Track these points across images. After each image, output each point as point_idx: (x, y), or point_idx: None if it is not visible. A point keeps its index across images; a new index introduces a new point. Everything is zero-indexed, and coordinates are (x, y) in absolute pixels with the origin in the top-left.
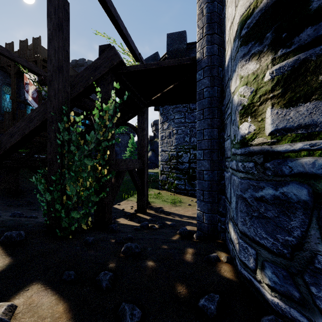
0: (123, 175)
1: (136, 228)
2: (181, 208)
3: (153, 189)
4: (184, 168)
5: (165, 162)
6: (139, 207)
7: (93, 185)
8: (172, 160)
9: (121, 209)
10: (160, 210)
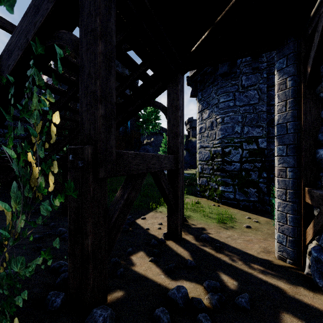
0: (138, 183)
1: (158, 315)
2: (236, 232)
3: (189, 196)
4: (234, 170)
5: (205, 162)
6: (170, 229)
7: (20, 225)
8: (216, 159)
9: (145, 228)
10: (204, 237)
